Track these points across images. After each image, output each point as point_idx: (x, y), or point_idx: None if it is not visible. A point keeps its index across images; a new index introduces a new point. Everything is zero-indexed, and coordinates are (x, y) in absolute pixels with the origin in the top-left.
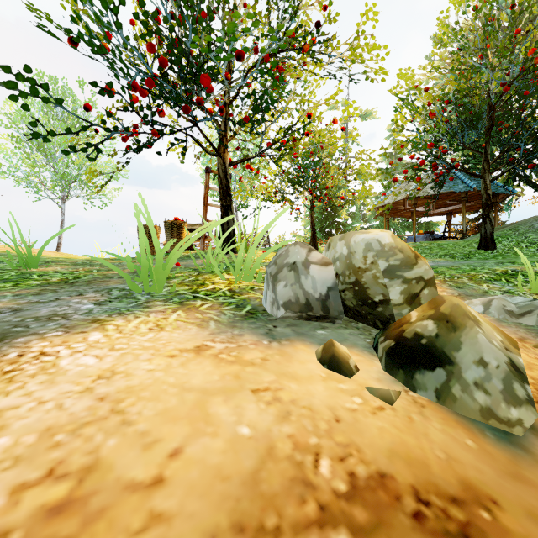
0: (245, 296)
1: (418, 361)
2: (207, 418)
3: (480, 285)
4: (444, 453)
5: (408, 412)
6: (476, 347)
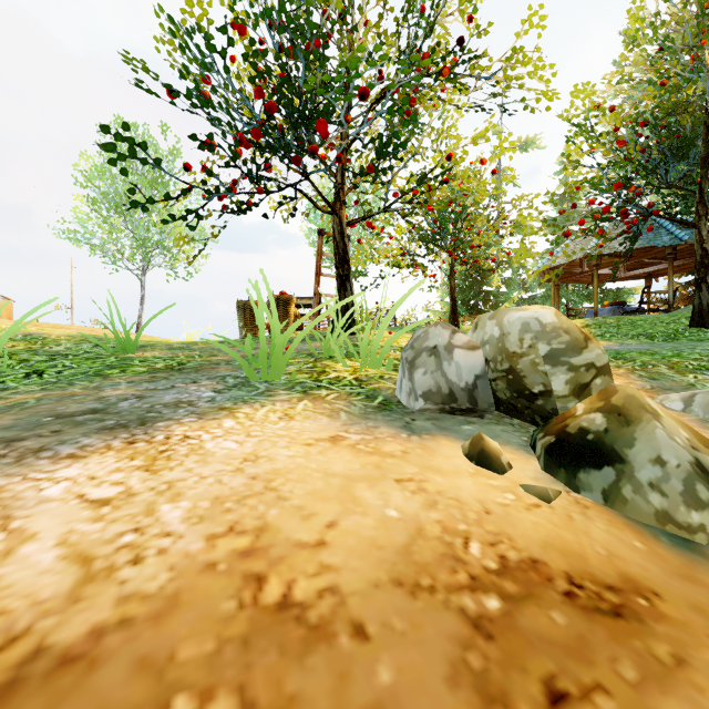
0: (374, 386)
1: (582, 459)
2: (354, 500)
3: (684, 376)
4: (605, 550)
5: (567, 511)
6: (653, 444)
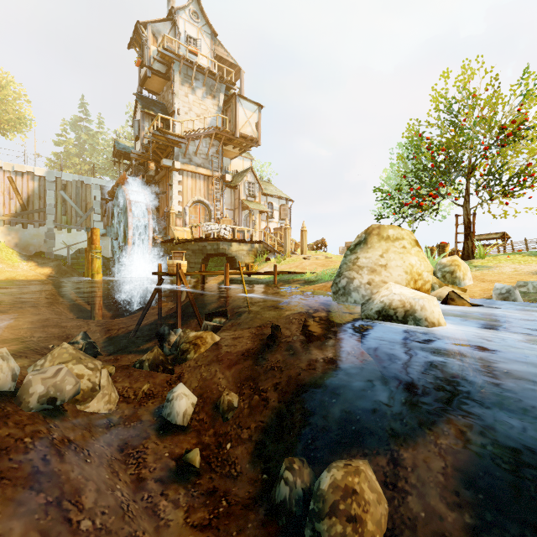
0: None
1: None
2: None
3: None
4: None
5: None
6: None
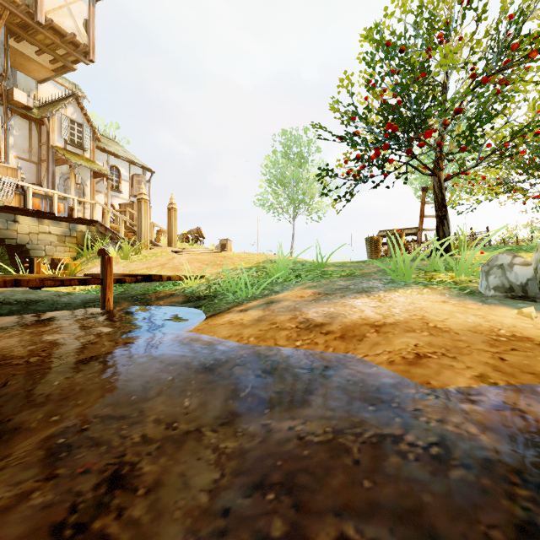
0: (464, 285)
1: None
2: (454, 316)
3: None
4: None
5: None
6: None
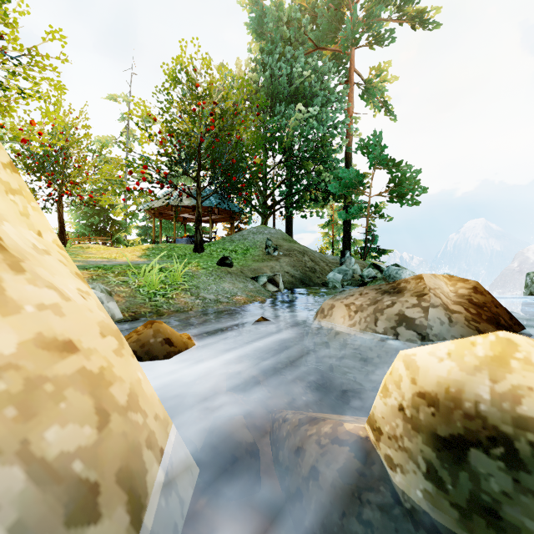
0: None
1: None
2: None
3: (115, 277)
4: None
5: None
6: None
